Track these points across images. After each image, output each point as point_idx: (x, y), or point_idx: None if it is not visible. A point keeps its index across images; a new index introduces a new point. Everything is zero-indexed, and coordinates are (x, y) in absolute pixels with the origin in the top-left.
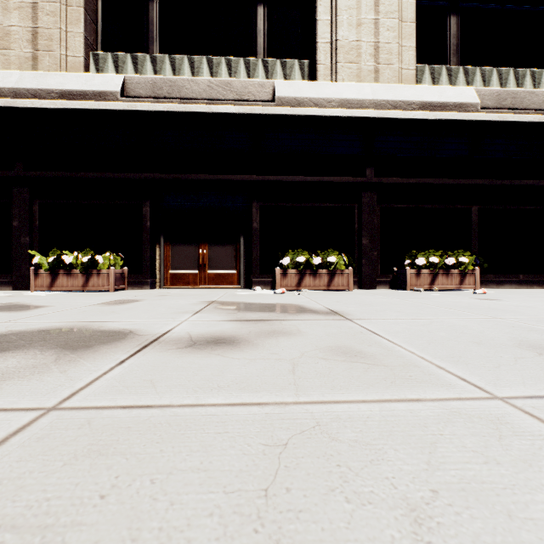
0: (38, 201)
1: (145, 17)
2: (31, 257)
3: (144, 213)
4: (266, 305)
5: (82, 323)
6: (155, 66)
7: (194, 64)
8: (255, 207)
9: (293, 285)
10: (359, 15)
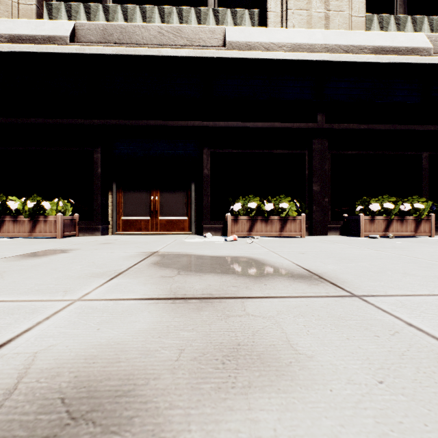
0: None
1: None
2: None
3: (95, 160)
4: (217, 259)
5: None
6: (107, 16)
7: (145, 13)
8: (206, 154)
9: (244, 231)
10: None
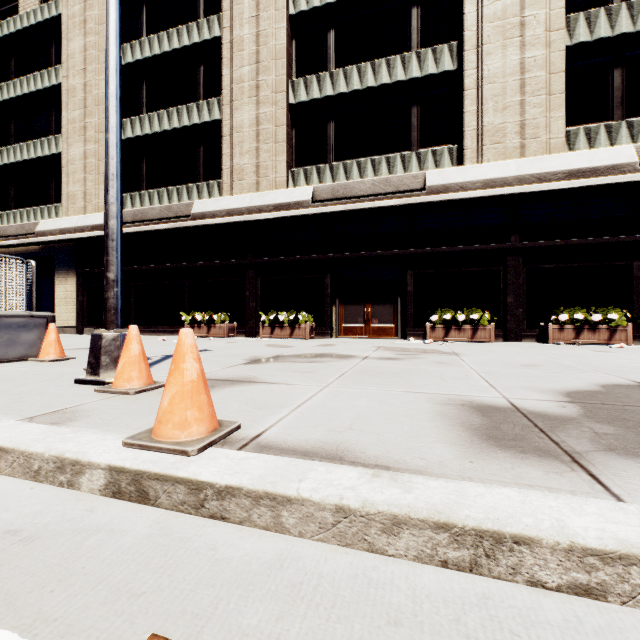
0: (259, 278)
1: (325, 135)
2: (255, 315)
3: (326, 283)
4: (414, 349)
5: (327, 352)
6: (332, 172)
7: (361, 165)
8: (409, 274)
9: (441, 337)
10: (504, 100)
